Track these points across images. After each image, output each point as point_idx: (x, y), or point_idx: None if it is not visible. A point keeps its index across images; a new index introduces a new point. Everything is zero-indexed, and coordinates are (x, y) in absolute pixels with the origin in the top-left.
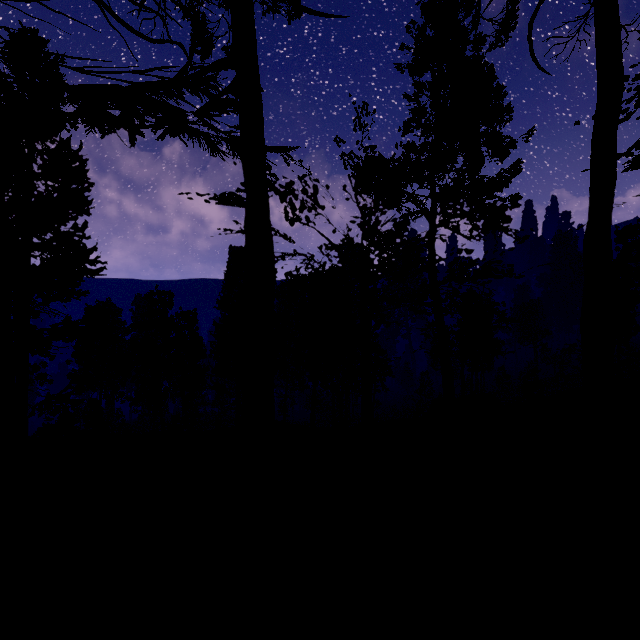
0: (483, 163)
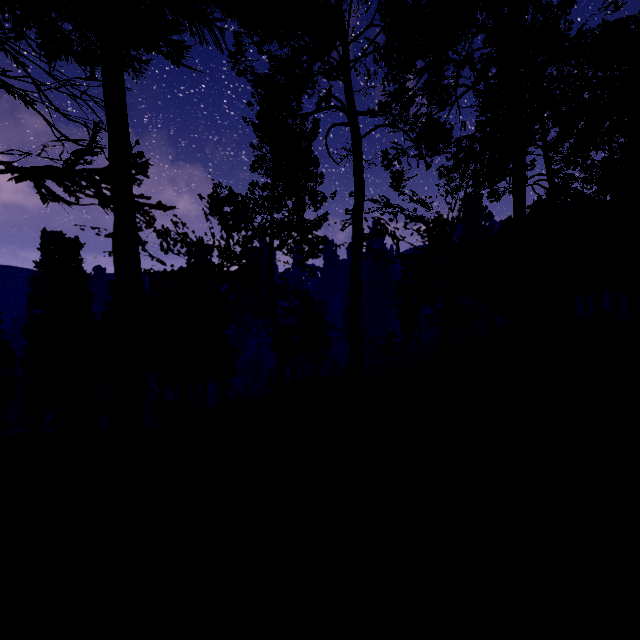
0: (304, 211)
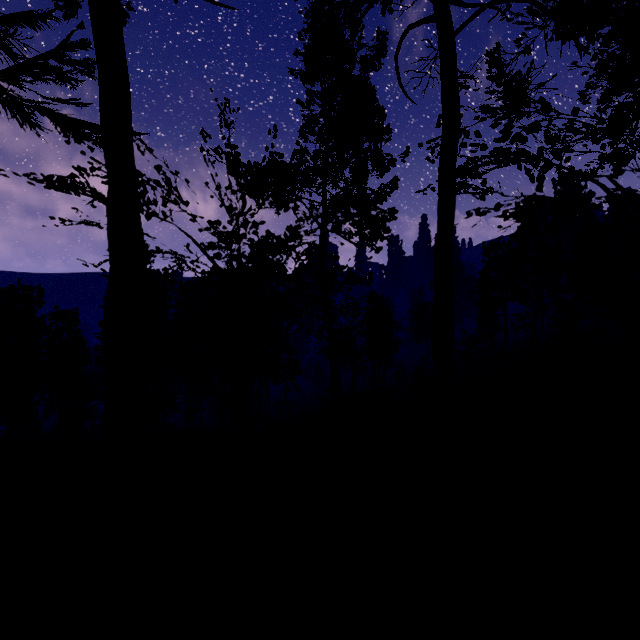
0: (366, 176)
